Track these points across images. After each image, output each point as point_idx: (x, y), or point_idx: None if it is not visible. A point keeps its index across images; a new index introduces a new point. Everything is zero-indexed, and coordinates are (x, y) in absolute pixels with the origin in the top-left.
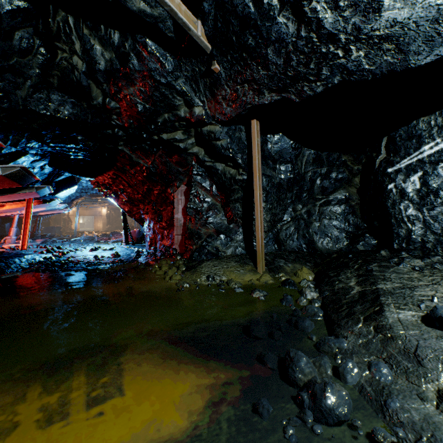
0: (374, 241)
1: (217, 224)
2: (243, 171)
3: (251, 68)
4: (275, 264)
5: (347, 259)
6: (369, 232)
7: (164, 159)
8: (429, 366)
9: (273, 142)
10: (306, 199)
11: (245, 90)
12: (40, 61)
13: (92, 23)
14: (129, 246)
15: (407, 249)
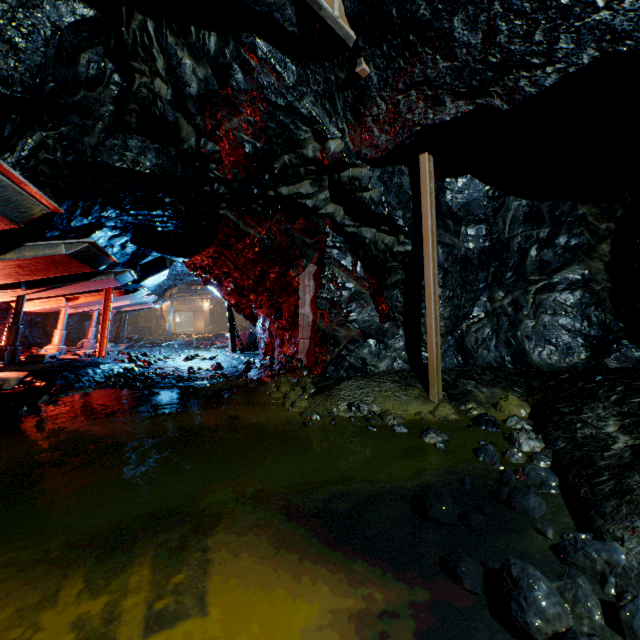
0: (638, 353)
1: (364, 323)
2: (406, 238)
3: (423, 61)
4: (458, 387)
5: (591, 383)
6: (629, 336)
7: (284, 226)
8: None
9: (454, 189)
10: (511, 282)
11: (411, 101)
12: (114, 93)
13: (179, 25)
14: (236, 355)
15: None
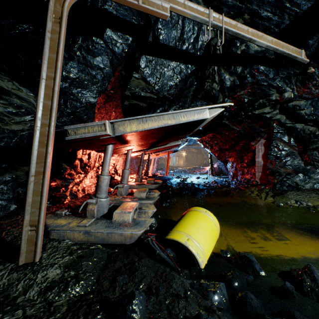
0: None
1: (294, 166)
2: None
3: None
4: None
5: None
6: None
7: (251, 124)
8: None
9: None
10: None
11: None
12: (193, 88)
13: (227, 66)
14: (215, 177)
15: None
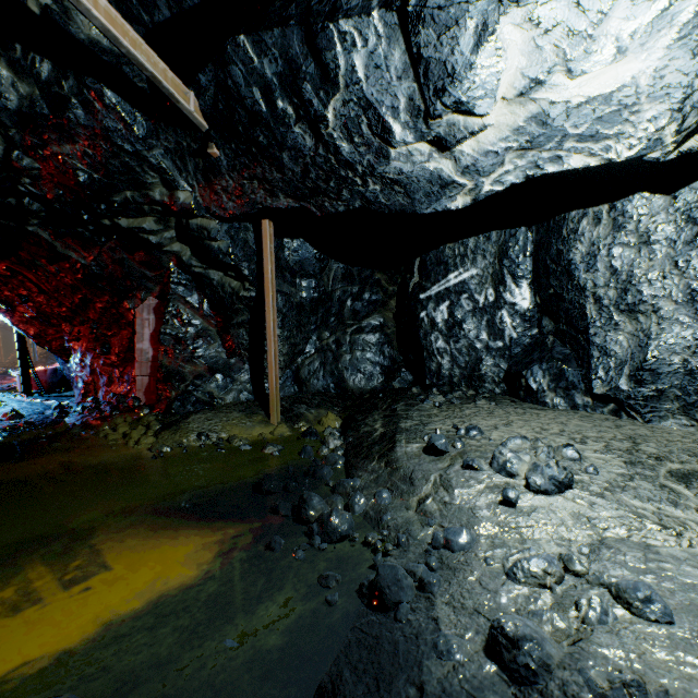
0: (410, 377)
1: (211, 359)
2: (251, 285)
3: (263, 167)
4: (294, 411)
5: (378, 399)
6: (406, 366)
7: (119, 255)
8: (418, 484)
9: (291, 248)
10: (334, 325)
11: (254, 187)
12: None
13: None
14: (35, 399)
15: (437, 385)
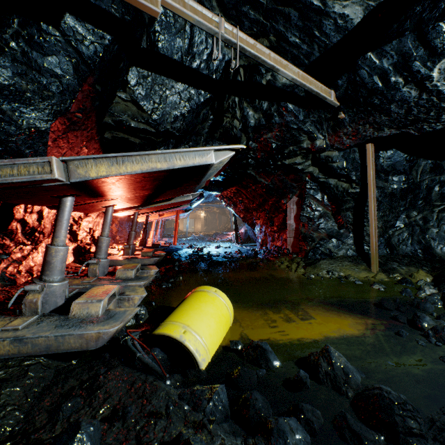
0: None
1: (328, 229)
2: (357, 185)
3: (374, 116)
4: (387, 265)
5: None
6: None
7: (281, 177)
8: None
9: (385, 157)
10: (421, 206)
11: (365, 128)
12: (209, 124)
13: (250, 99)
14: (241, 245)
15: None
